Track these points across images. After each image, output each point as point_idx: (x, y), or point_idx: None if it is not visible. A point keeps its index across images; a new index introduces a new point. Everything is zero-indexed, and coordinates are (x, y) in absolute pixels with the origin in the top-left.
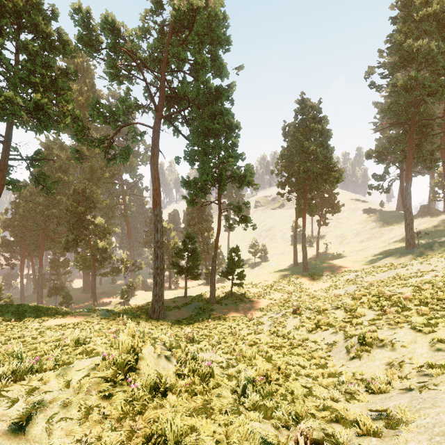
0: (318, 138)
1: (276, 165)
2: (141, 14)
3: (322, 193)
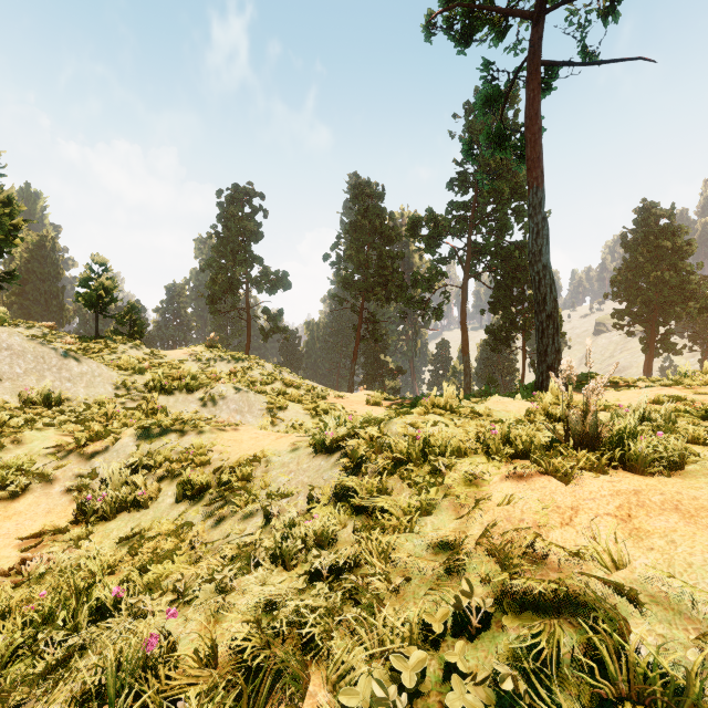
0: (669, 257)
1: (611, 286)
2: (447, 183)
3: (706, 318)
